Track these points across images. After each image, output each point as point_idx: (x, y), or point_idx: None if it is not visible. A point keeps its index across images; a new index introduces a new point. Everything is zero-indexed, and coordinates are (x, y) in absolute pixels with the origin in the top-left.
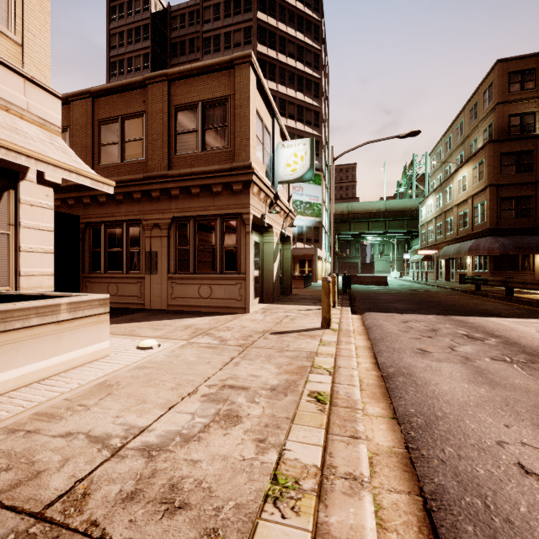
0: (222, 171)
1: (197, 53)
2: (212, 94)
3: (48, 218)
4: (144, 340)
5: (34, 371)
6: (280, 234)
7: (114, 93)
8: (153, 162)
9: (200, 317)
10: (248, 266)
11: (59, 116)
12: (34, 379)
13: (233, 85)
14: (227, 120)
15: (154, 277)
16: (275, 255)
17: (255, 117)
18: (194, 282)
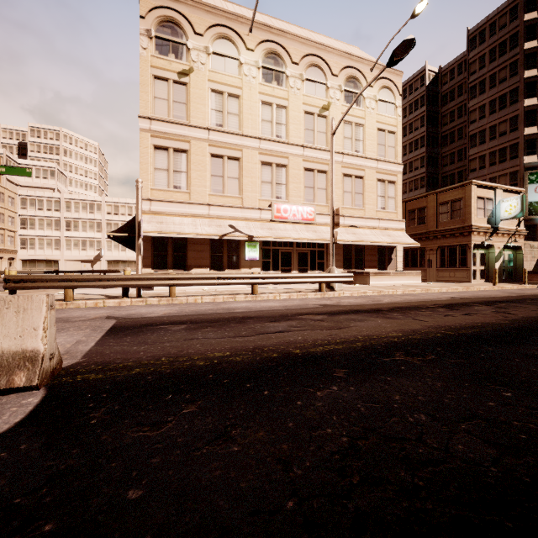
0: (459, 228)
1: (465, 94)
2: (455, 197)
3: (402, 253)
4: (429, 282)
5: (410, 282)
6: (509, 245)
7: (414, 200)
8: (430, 225)
9: (448, 283)
10: (471, 265)
11: (404, 226)
12: (410, 284)
13: (464, 193)
14: (461, 207)
15: (430, 269)
16: (497, 259)
17: (476, 202)
18: (447, 271)
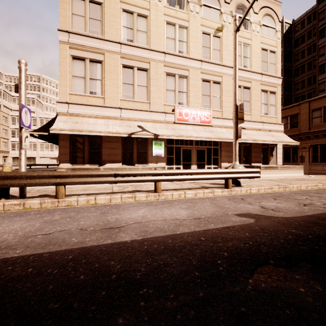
0: None
1: (313, 37)
2: None
3: (281, 150)
4: (310, 175)
5: (294, 175)
6: None
7: (287, 109)
8: (302, 128)
9: (323, 175)
10: None
11: (283, 128)
12: (294, 176)
13: None
14: None
15: (303, 164)
16: None
17: None
18: (320, 165)
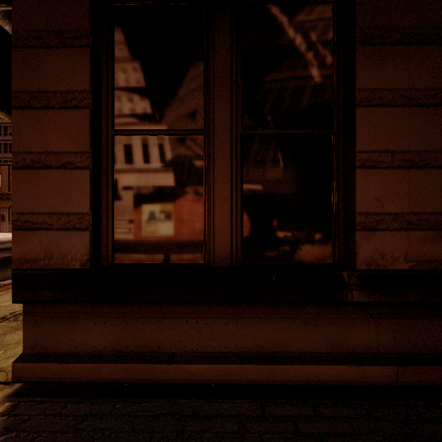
0: None
1: None
2: None
3: None
4: None
5: None
6: None
7: None
8: (4, 188)
9: None
10: None
11: None
12: None
13: None
14: None
15: (4, 223)
16: None
17: None
18: None
